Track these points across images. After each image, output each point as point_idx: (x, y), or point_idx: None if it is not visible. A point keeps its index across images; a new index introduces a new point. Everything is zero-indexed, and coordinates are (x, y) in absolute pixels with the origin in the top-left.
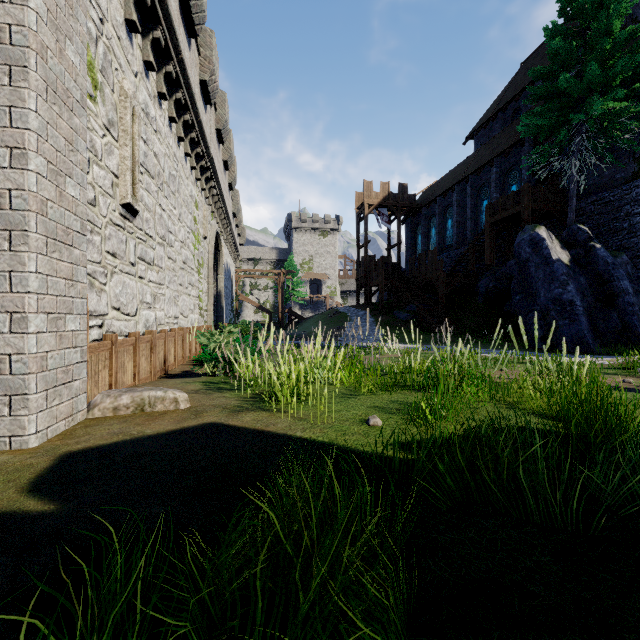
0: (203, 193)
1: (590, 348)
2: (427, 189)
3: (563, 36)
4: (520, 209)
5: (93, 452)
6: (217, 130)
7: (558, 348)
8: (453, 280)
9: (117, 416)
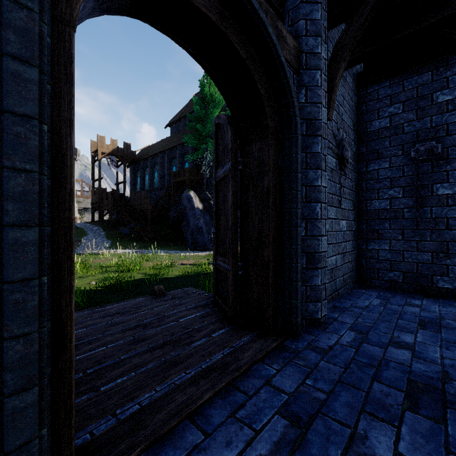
0: None
1: (208, 248)
2: (144, 148)
3: (200, 105)
4: (186, 179)
5: None
6: None
7: (197, 248)
8: (156, 210)
9: None
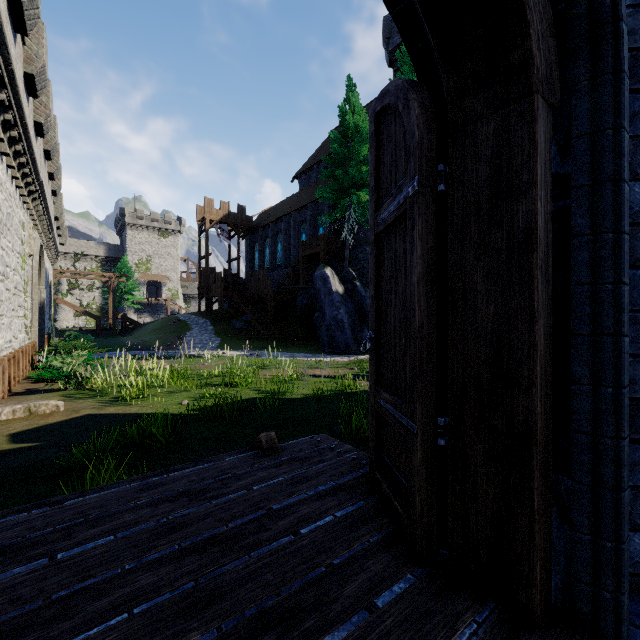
0: (28, 211)
1: (351, 350)
2: (264, 212)
3: (340, 142)
4: (320, 250)
5: (28, 431)
6: (45, 150)
7: (336, 350)
8: (279, 296)
9: (17, 419)
